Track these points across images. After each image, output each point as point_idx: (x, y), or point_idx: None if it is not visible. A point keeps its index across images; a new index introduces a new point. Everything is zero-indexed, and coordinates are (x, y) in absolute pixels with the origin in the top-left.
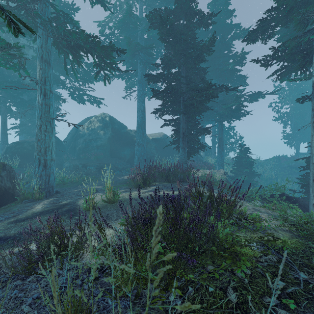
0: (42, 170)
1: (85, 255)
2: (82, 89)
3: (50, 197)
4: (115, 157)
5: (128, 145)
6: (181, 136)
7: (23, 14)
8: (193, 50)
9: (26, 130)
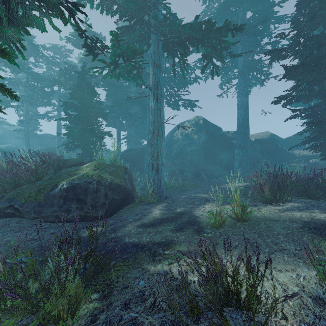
0: (155, 174)
1: (271, 322)
2: (177, 94)
3: (162, 203)
4: (210, 162)
5: (225, 149)
6: None
7: (138, 30)
8: None
9: (132, 140)
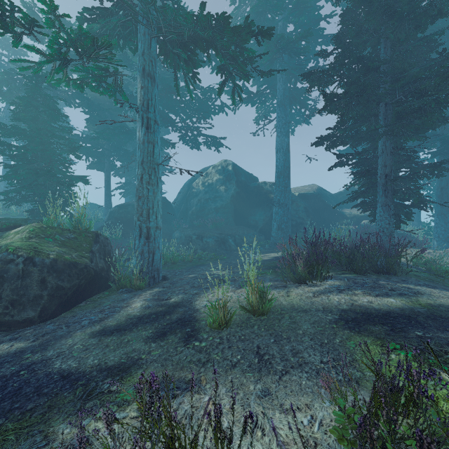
0: (144, 243)
1: None
2: (196, 127)
3: (154, 287)
4: (241, 224)
5: (261, 206)
6: (380, 182)
7: None
8: None
9: (131, 191)
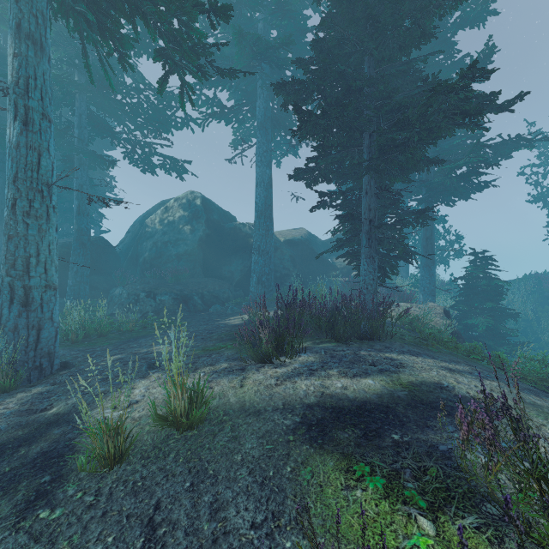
0: (20, 313)
1: None
2: (148, 142)
3: (37, 385)
4: (213, 276)
5: (239, 253)
6: (364, 229)
7: None
8: (402, 4)
9: None
